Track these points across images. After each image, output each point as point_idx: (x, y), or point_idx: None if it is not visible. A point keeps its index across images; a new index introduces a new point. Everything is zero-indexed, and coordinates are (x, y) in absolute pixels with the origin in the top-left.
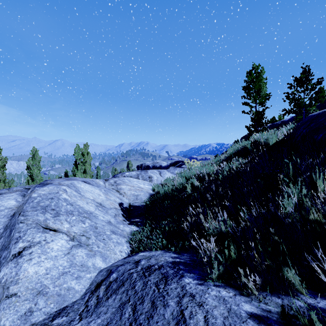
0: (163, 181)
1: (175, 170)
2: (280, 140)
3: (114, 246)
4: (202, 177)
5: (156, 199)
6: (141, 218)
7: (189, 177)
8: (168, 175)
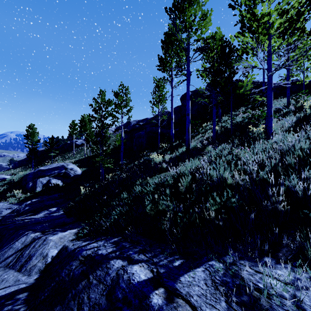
0: None
1: None
2: (18, 180)
3: None
4: None
5: None
6: None
7: None
8: None
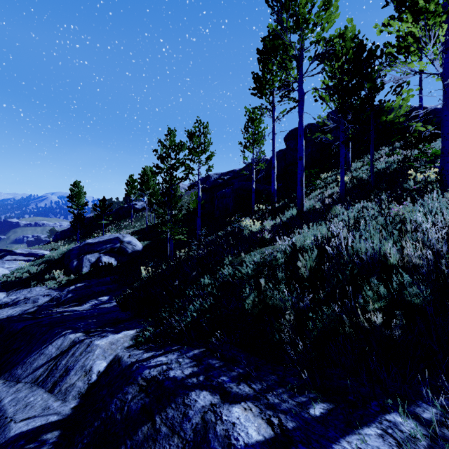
0: (0, 274)
1: (5, 265)
2: (59, 258)
3: (1, 295)
4: (30, 271)
5: (5, 283)
6: (3, 290)
7: (23, 272)
8: (1, 270)
